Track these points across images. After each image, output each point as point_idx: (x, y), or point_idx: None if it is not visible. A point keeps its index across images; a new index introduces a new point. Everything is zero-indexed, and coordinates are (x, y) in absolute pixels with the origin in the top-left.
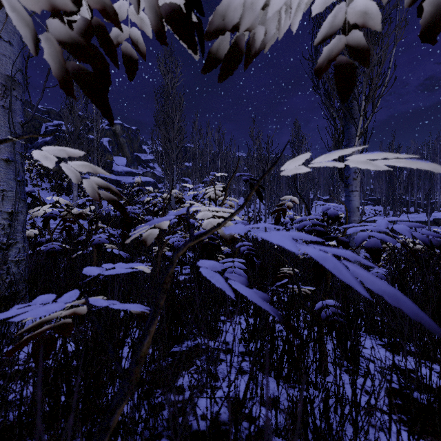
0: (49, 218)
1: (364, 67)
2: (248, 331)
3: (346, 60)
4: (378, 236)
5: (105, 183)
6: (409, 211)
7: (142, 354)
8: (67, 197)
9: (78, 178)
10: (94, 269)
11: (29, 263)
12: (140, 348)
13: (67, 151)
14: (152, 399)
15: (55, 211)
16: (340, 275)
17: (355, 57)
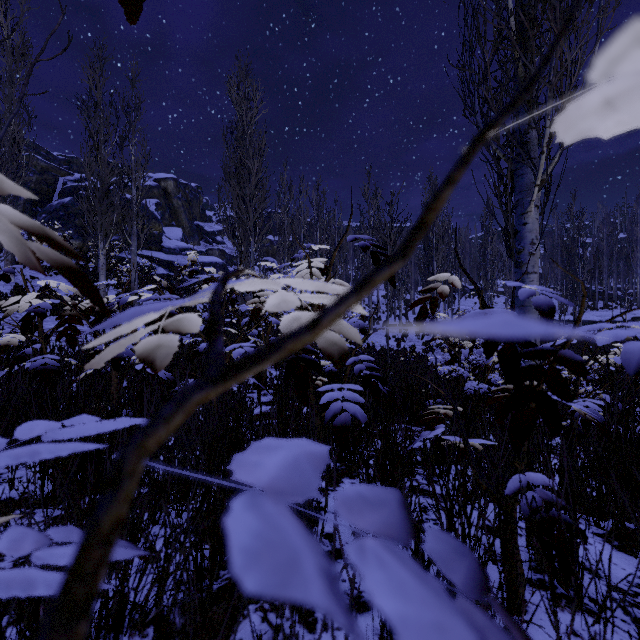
0: (34, 315)
1: (550, 75)
2: None
3: None
4: None
5: (33, 222)
6: (596, 306)
7: None
8: None
9: None
10: None
11: None
12: None
13: None
14: None
15: (45, 303)
16: None
17: None
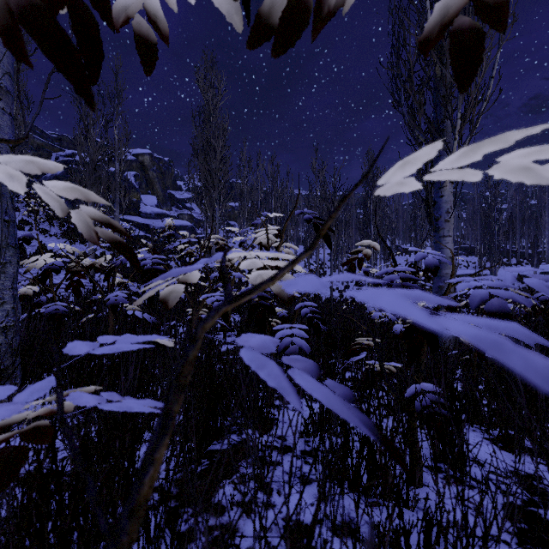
0: (50, 271)
1: None
2: (312, 421)
3: (470, 23)
4: (504, 295)
5: (103, 217)
6: (510, 262)
7: (140, 499)
8: (83, 245)
9: (64, 208)
10: (81, 345)
11: (18, 331)
12: (138, 488)
13: (40, 164)
14: (179, 523)
15: (58, 261)
16: (548, 386)
17: (484, 17)
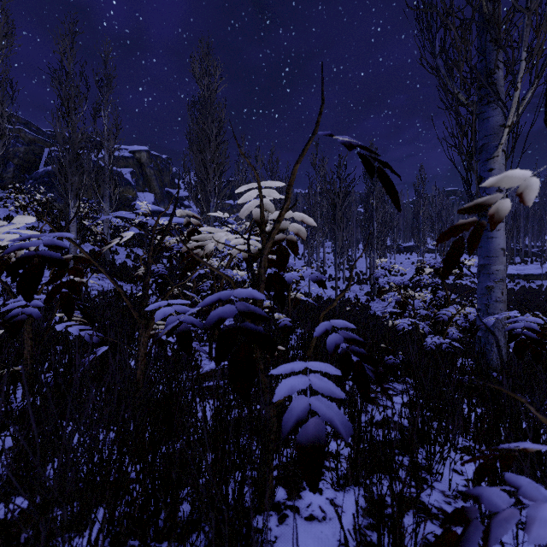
0: None
1: (527, 1)
2: None
3: None
4: None
5: None
6: (514, 261)
7: None
8: None
9: None
10: None
11: None
12: None
13: None
14: None
15: None
16: None
17: None
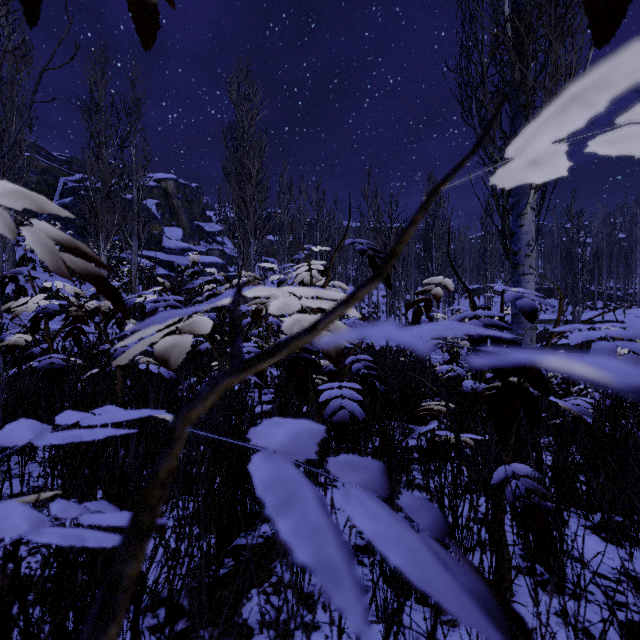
0: (42, 316)
1: (545, 80)
2: None
3: None
4: None
5: (68, 237)
6: (596, 306)
7: None
8: None
9: (11, 225)
10: (21, 429)
11: None
12: None
13: None
14: None
15: (52, 304)
16: None
17: None
